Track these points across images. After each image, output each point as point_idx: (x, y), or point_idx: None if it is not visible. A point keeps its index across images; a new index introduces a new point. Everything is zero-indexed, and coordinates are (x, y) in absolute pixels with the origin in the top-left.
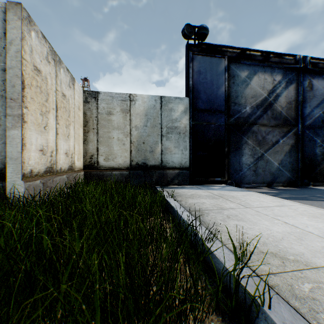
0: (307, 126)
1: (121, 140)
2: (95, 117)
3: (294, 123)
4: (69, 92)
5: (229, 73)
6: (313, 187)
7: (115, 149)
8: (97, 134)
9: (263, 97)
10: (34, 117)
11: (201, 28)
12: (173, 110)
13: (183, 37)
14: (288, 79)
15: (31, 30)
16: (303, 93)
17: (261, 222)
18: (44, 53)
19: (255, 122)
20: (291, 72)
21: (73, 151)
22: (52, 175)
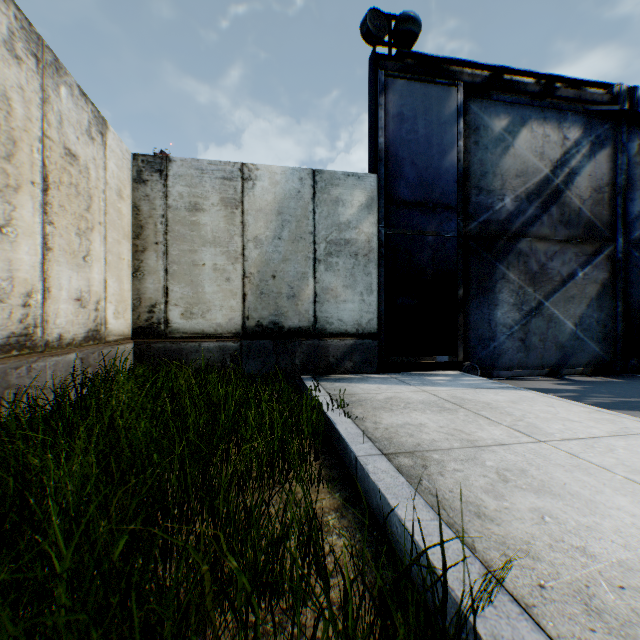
0: (636, 241)
1: (221, 270)
2: (162, 217)
3: (608, 234)
4: (88, 151)
5: (467, 122)
6: None
7: (207, 291)
8: (167, 257)
9: (541, 177)
10: None
11: (404, 18)
12: (342, 203)
13: (364, 39)
14: (595, 138)
15: None
16: (627, 170)
17: (607, 499)
18: None
19: (525, 232)
20: (601, 122)
21: (101, 295)
22: (29, 355)
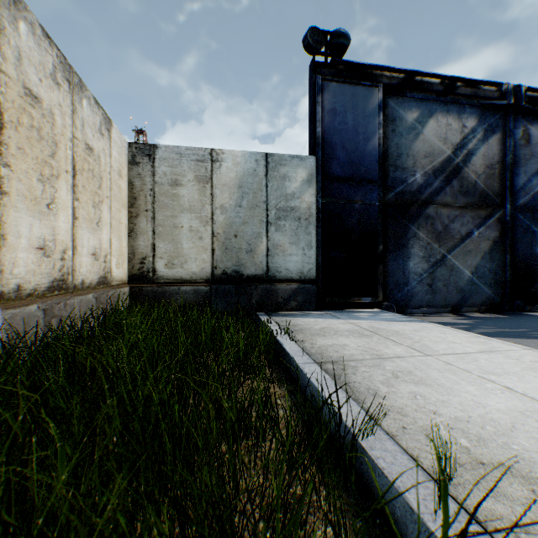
0: (521, 207)
1: (195, 231)
2: (150, 190)
3: (498, 201)
4: (99, 144)
5: (386, 114)
6: (532, 313)
7: (185, 247)
8: (154, 221)
9: (445, 157)
10: (24, 185)
11: (336, 34)
12: (288, 178)
13: (305, 50)
14: (488, 126)
15: (17, 18)
16: (514, 150)
17: (461, 387)
18: (48, 67)
19: (432, 200)
20: (493, 113)
21: (108, 250)
22: (64, 294)
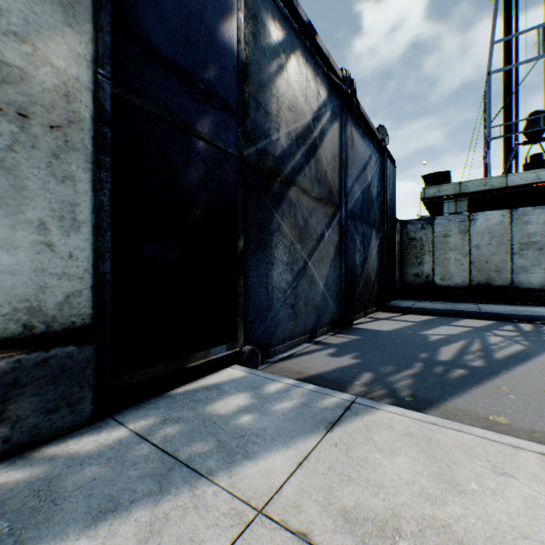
0: (349, 212)
1: None
2: None
3: (338, 201)
4: None
5: None
6: (364, 327)
7: None
8: None
9: (307, 122)
10: None
11: None
12: None
13: None
14: (333, 108)
15: None
16: (346, 149)
17: None
18: None
19: (294, 180)
20: (336, 96)
21: None
22: None
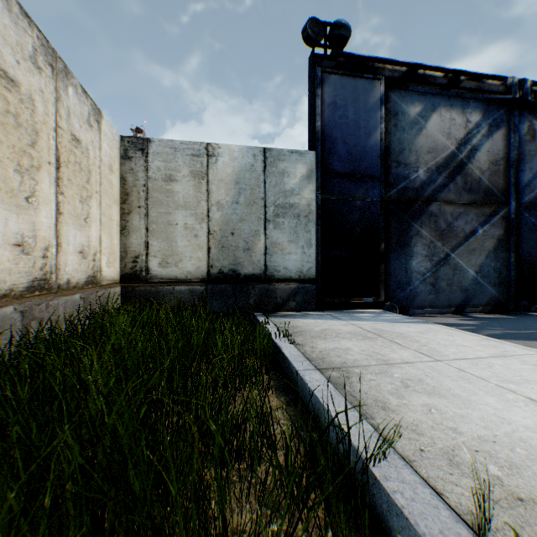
0: (526, 204)
1: (191, 228)
2: (143, 186)
3: (503, 199)
4: (88, 136)
5: (388, 108)
6: None
7: (179, 245)
8: (147, 218)
9: (448, 153)
10: None
11: (337, 25)
12: (287, 174)
13: (305, 42)
14: (492, 121)
15: None
16: (519, 146)
17: (479, 398)
18: (27, 49)
19: (435, 197)
20: (497, 108)
21: (97, 248)
22: (47, 295)
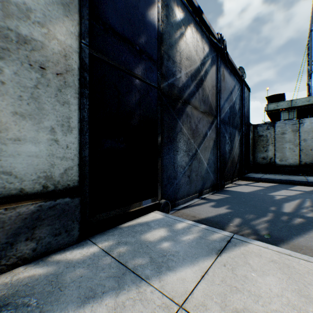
0: (222, 120)
1: None
2: None
3: (215, 113)
4: None
5: None
6: (231, 189)
7: None
8: None
9: (197, 66)
10: None
11: None
12: None
13: None
14: (212, 57)
15: None
16: (220, 82)
17: None
18: None
19: (189, 101)
20: (214, 50)
21: None
22: None
